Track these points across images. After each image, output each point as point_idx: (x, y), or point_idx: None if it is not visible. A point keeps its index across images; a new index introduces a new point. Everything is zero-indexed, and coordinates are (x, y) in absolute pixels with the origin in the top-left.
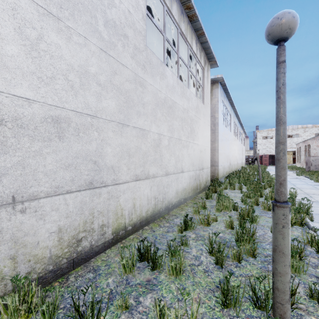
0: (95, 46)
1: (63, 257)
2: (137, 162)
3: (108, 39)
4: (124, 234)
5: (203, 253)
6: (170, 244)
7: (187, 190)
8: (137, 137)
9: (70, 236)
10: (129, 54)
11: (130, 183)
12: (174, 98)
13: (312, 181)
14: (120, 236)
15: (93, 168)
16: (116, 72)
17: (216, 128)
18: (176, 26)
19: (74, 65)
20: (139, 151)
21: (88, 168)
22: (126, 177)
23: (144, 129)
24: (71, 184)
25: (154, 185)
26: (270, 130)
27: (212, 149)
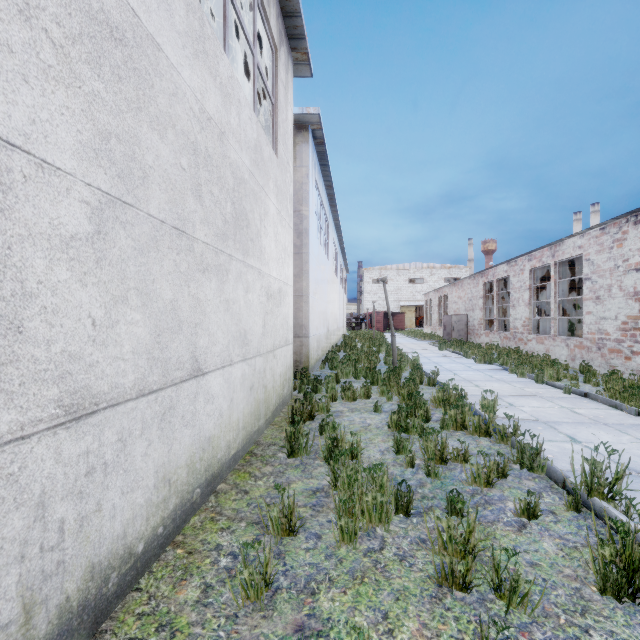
0: None
1: None
2: None
3: None
4: None
5: None
6: None
7: (221, 438)
8: None
9: None
10: None
11: None
12: (143, 14)
13: (471, 360)
14: None
15: None
16: None
17: (304, 242)
18: None
19: None
20: None
21: None
22: None
23: None
24: None
25: None
26: (384, 268)
27: (295, 294)
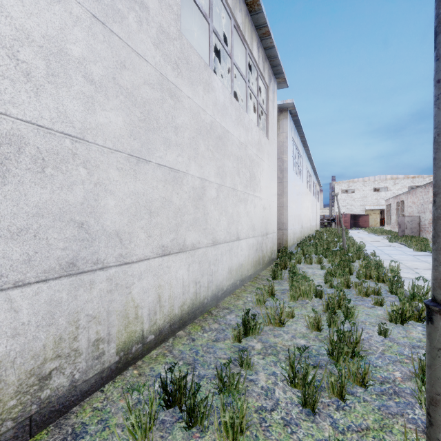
0: (82, 8)
1: (4, 419)
2: (165, 225)
3: (109, 1)
4: (140, 350)
5: (277, 382)
6: (221, 372)
7: (245, 266)
8: (164, 183)
9: (23, 372)
10: (150, 38)
11: (153, 261)
12: (225, 125)
13: (411, 249)
14: (134, 354)
15: (77, 235)
16: (126, 64)
17: (284, 175)
18: (229, 14)
19: (33, 32)
20: (169, 205)
21: (67, 236)
22: (144, 251)
23: (177, 169)
24: (24, 268)
25: (194, 262)
26: (351, 181)
27: (279, 205)
